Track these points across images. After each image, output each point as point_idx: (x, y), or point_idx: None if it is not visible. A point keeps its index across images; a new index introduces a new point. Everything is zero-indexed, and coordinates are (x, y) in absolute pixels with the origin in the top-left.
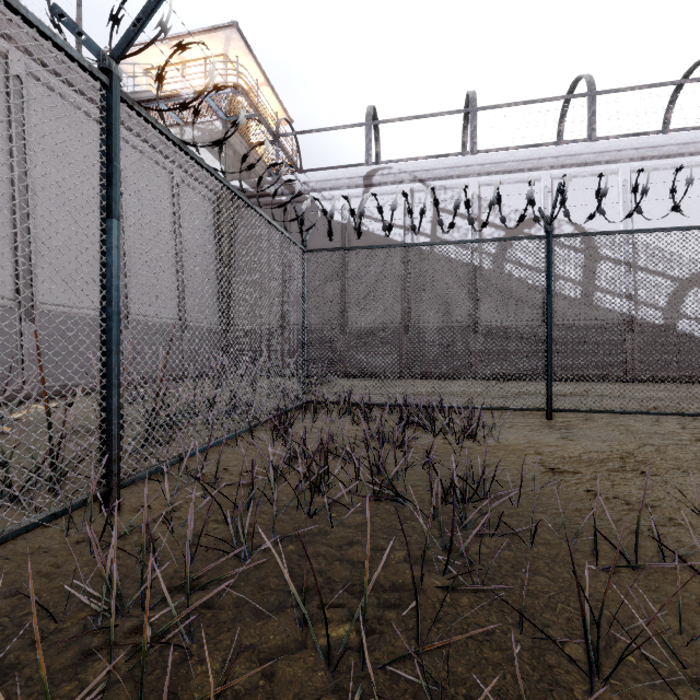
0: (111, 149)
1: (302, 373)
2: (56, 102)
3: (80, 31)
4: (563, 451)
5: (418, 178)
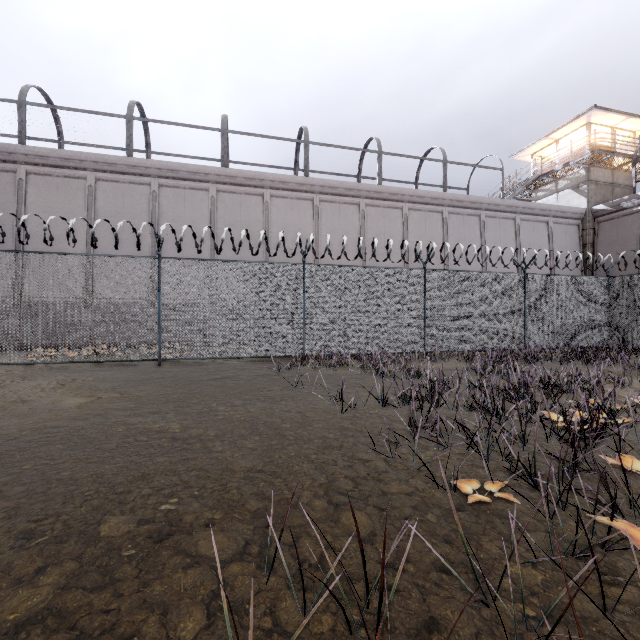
0: (524, 286)
1: (605, 334)
2: (494, 221)
3: (518, 263)
4: None
5: None
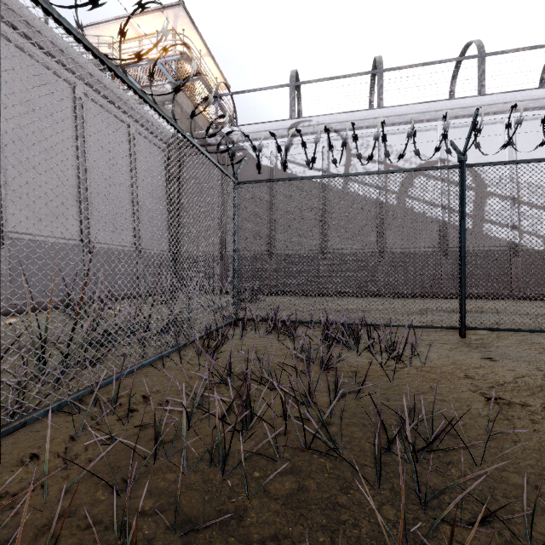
0: None
1: (233, 293)
2: (25, 60)
3: None
4: (494, 374)
5: (333, 129)
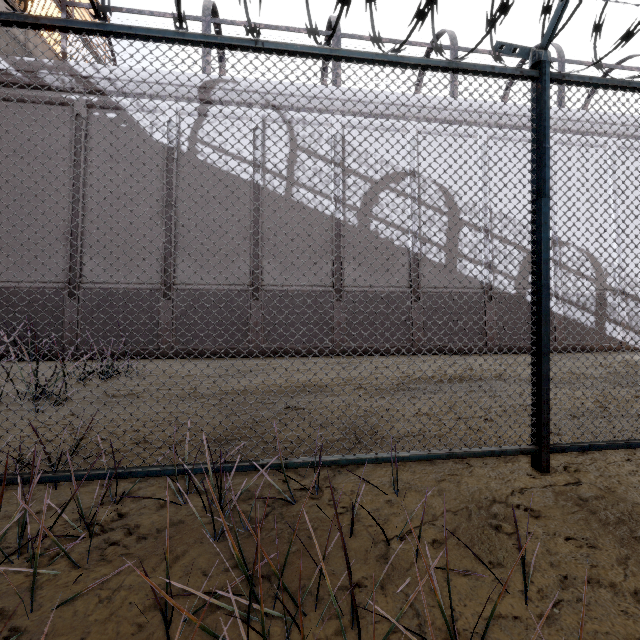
0: None
1: None
2: None
3: None
4: None
5: (271, 103)
